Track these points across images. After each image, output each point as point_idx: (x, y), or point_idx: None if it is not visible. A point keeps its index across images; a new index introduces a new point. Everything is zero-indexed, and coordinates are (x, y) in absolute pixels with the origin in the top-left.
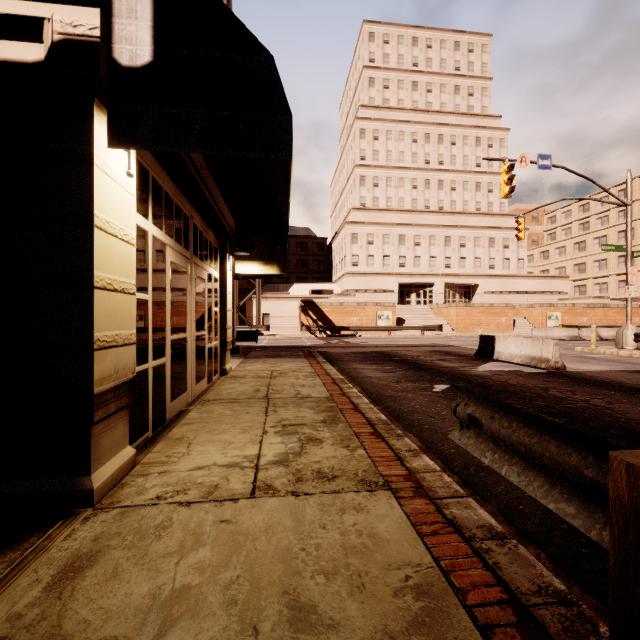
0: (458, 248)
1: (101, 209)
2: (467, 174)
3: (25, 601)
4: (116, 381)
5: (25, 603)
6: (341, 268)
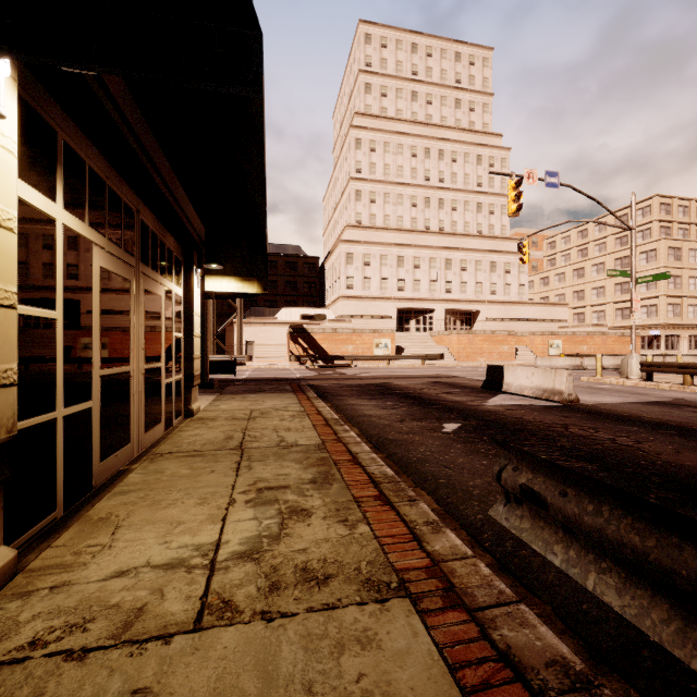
0: (459, 272)
1: None
2: (468, 194)
3: None
4: None
5: None
6: (335, 291)
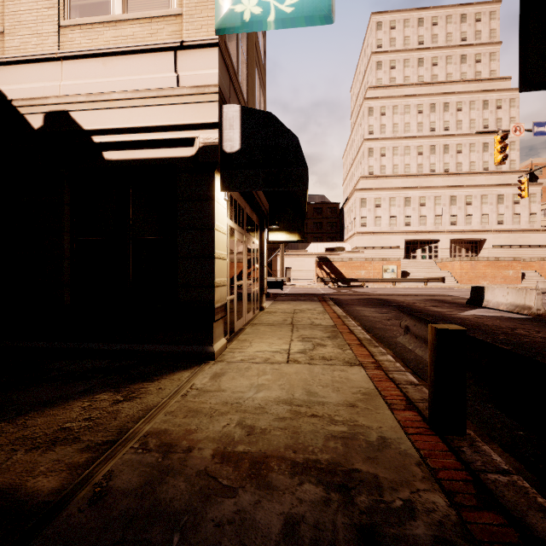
0: (464, 206)
1: (216, 220)
2: (474, 136)
3: (204, 381)
4: (220, 303)
5: (205, 382)
6: (351, 228)
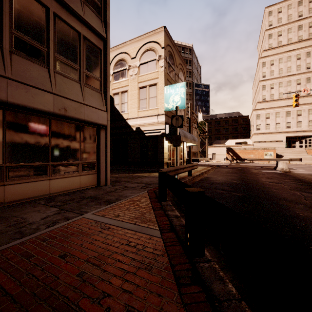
0: None
1: (165, 146)
2: None
3: None
4: (166, 162)
5: None
6: (252, 131)
